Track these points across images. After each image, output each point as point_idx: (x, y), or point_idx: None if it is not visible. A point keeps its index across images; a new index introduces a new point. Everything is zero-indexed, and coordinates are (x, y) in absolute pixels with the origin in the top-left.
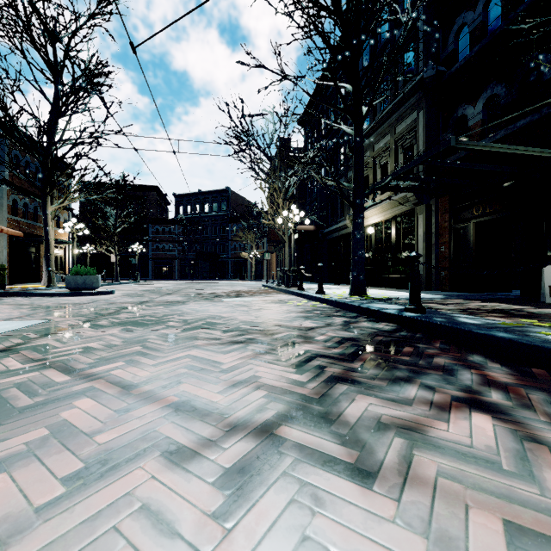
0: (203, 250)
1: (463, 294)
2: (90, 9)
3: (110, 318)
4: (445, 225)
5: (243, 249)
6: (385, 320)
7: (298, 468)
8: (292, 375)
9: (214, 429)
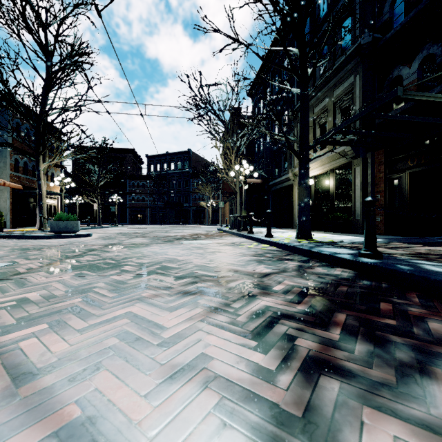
0: (170, 201)
1: (400, 238)
2: None
3: (73, 260)
4: (380, 176)
5: (202, 199)
6: (339, 265)
7: None
8: (253, 355)
9: None
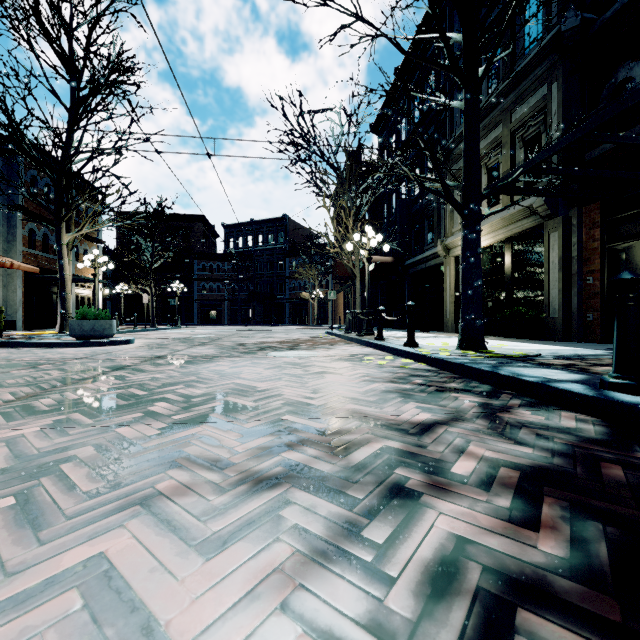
0: (256, 290)
1: None
2: None
3: (72, 389)
4: (594, 246)
5: (303, 288)
6: (562, 405)
7: None
8: None
9: None
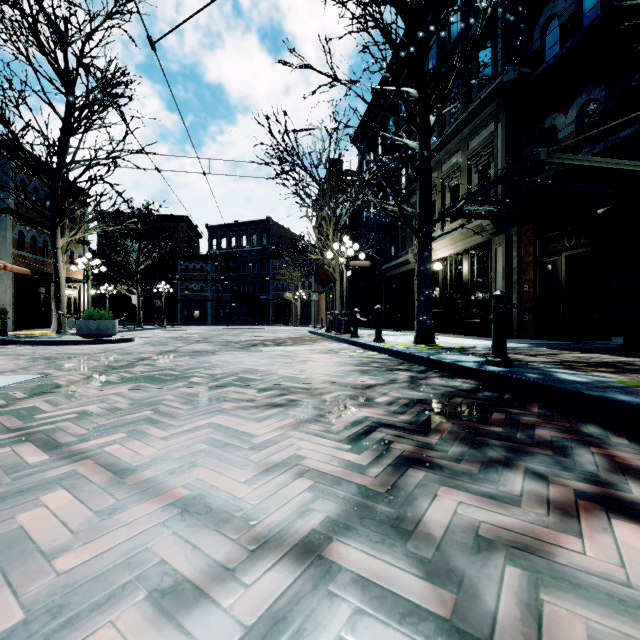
0: (240, 291)
1: (553, 343)
2: (107, 7)
3: (122, 371)
4: (529, 260)
5: (286, 289)
6: (461, 376)
7: (360, 627)
8: (347, 455)
9: (234, 546)
